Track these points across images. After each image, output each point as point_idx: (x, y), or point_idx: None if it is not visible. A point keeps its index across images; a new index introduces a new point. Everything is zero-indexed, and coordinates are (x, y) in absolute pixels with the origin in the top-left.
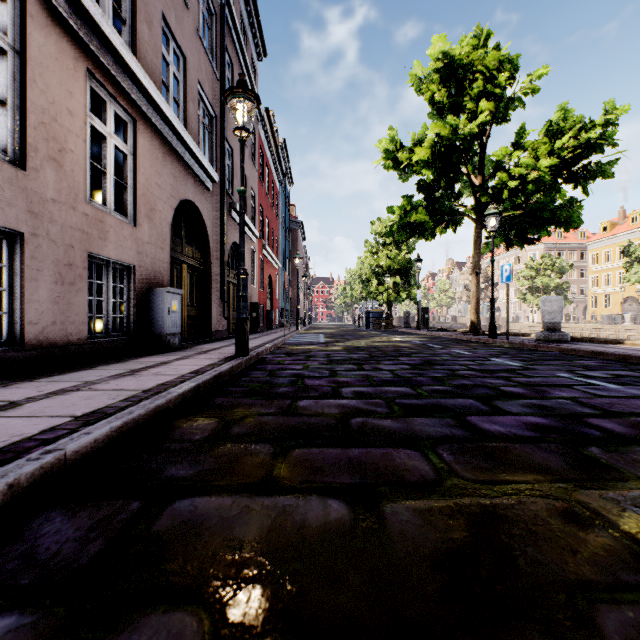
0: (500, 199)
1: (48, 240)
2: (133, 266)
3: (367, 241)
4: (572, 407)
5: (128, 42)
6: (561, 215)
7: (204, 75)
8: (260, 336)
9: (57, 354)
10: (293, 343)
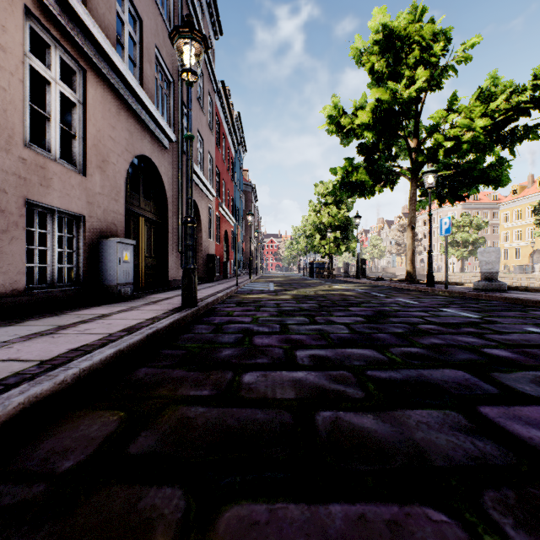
0: (435, 159)
1: None
2: (83, 216)
3: (311, 201)
4: None
5: None
6: (490, 174)
7: (161, 41)
8: (215, 285)
9: None
10: (245, 291)
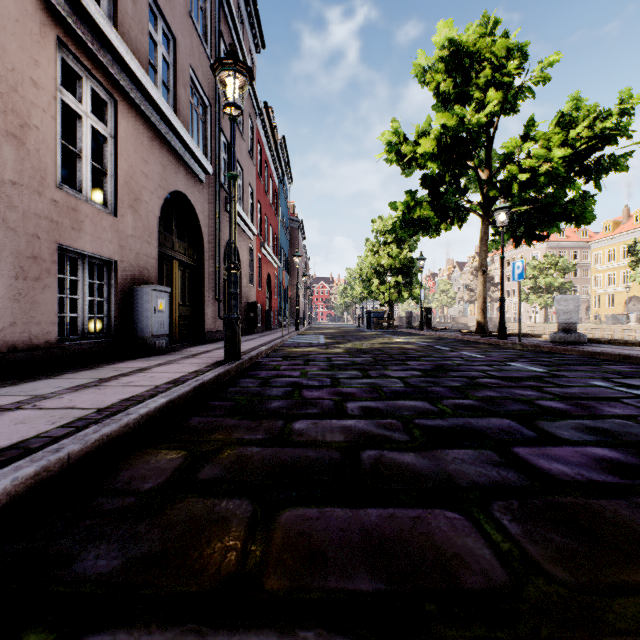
0: (509, 193)
1: (5, 228)
2: (114, 261)
3: (368, 240)
4: (639, 431)
5: (108, 14)
6: (572, 210)
7: (197, 60)
8: (257, 337)
9: (17, 360)
10: (291, 345)
